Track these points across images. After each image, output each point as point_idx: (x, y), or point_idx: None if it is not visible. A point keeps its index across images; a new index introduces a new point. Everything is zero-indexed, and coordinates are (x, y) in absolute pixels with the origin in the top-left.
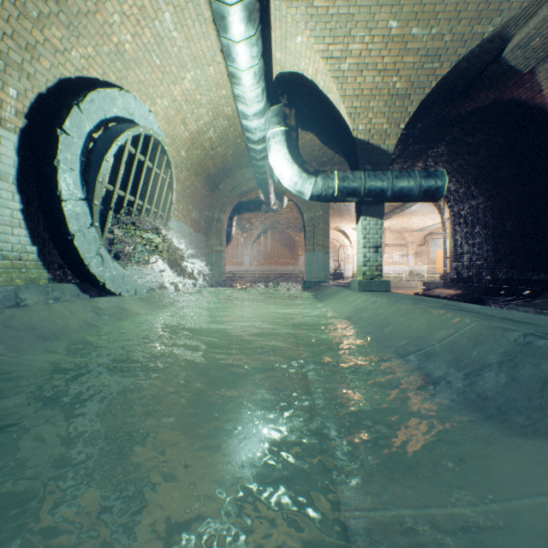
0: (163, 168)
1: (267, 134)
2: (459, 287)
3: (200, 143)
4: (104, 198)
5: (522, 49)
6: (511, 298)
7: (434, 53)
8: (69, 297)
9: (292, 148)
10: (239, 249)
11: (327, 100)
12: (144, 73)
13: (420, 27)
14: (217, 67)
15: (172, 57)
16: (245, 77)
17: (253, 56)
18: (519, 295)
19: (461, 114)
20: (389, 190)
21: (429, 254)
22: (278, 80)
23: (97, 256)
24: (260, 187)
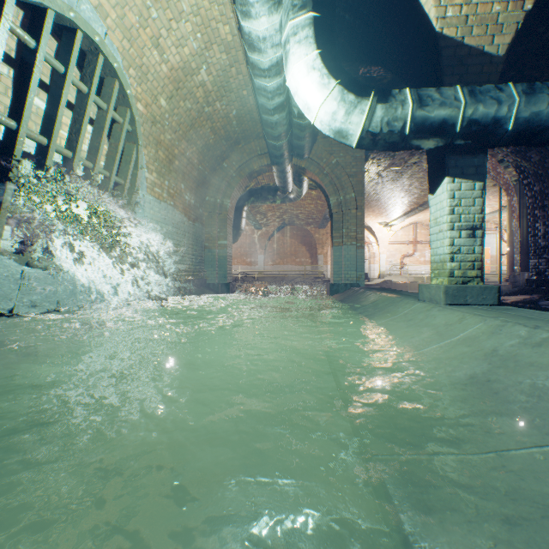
0: (112, 101)
1: (283, 34)
2: (546, 292)
3: (189, 90)
4: None
5: None
6: None
7: None
8: None
9: (328, 50)
10: (252, 247)
11: None
12: None
13: None
14: None
15: None
16: None
17: None
18: None
19: None
20: (509, 119)
21: None
22: None
23: None
24: (274, 161)
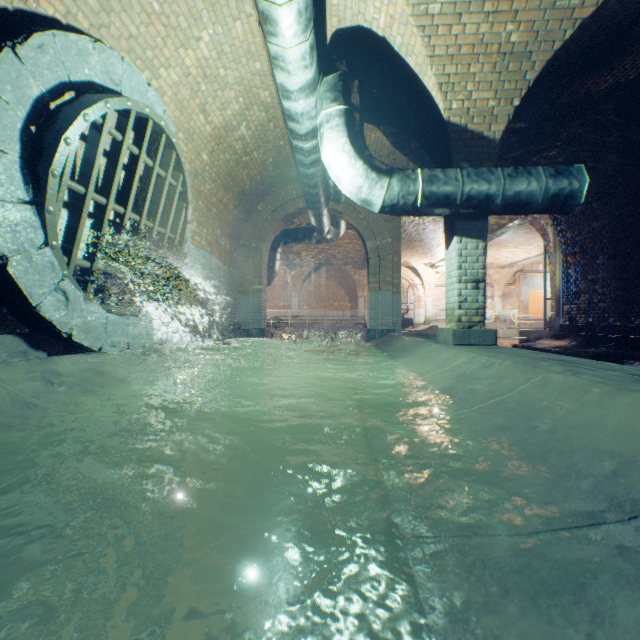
0: (170, 169)
1: (318, 117)
2: (574, 337)
3: (229, 144)
4: (72, 205)
5: None
6: None
7: None
8: (6, 356)
9: (355, 136)
10: (285, 290)
11: (405, 68)
12: (136, 22)
13: None
14: (247, 22)
15: (178, 1)
16: (284, 18)
17: None
18: None
19: (591, 95)
20: (498, 196)
21: (520, 296)
22: (334, 44)
23: (55, 292)
24: (310, 206)
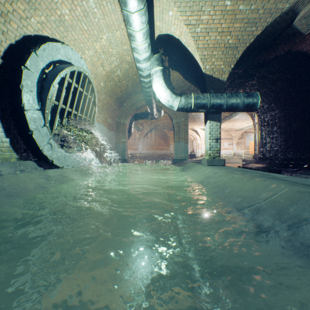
0: (89, 92)
1: (151, 71)
2: (264, 162)
3: (112, 78)
4: (53, 109)
5: (306, 19)
6: (296, 169)
7: (252, 21)
8: (30, 169)
9: (166, 80)
10: (136, 141)
11: (187, 51)
12: (77, 34)
13: (244, 5)
14: (122, 31)
15: (94, 25)
16: (138, 36)
17: (143, 22)
18: (301, 168)
19: (266, 60)
20: (224, 105)
21: (245, 143)
22: (158, 40)
23: (48, 144)
24: (148, 104)
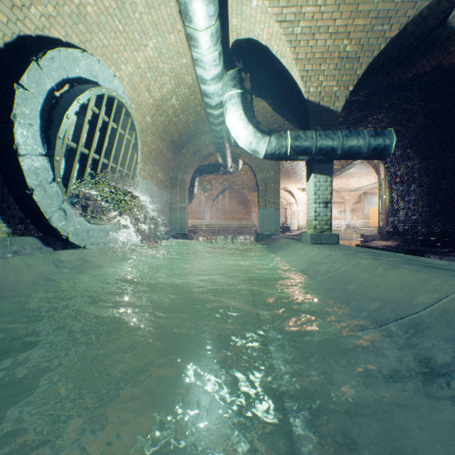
0: (127, 129)
1: (224, 97)
2: (396, 239)
3: (164, 110)
4: (68, 155)
5: None
6: (448, 250)
7: (384, 15)
8: (30, 250)
9: (247, 109)
10: (201, 206)
11: (280, 65)
12: (107, 37)
13: None
14: (178, 35)
15: (134, 23)
16: (202, 38)
17: (210, 16)
18: None
19: (402, 80)
20: (339, 148)
21: (363, 211)
22: (234, 48)
23: (59, 210)
24: (218, 150)
